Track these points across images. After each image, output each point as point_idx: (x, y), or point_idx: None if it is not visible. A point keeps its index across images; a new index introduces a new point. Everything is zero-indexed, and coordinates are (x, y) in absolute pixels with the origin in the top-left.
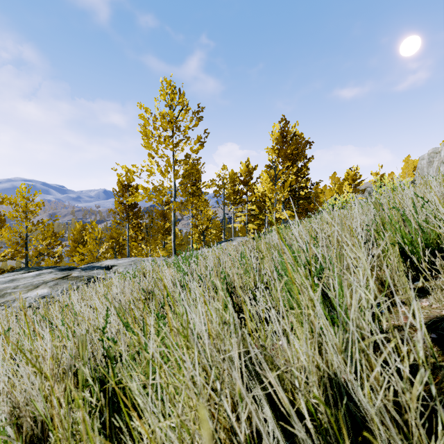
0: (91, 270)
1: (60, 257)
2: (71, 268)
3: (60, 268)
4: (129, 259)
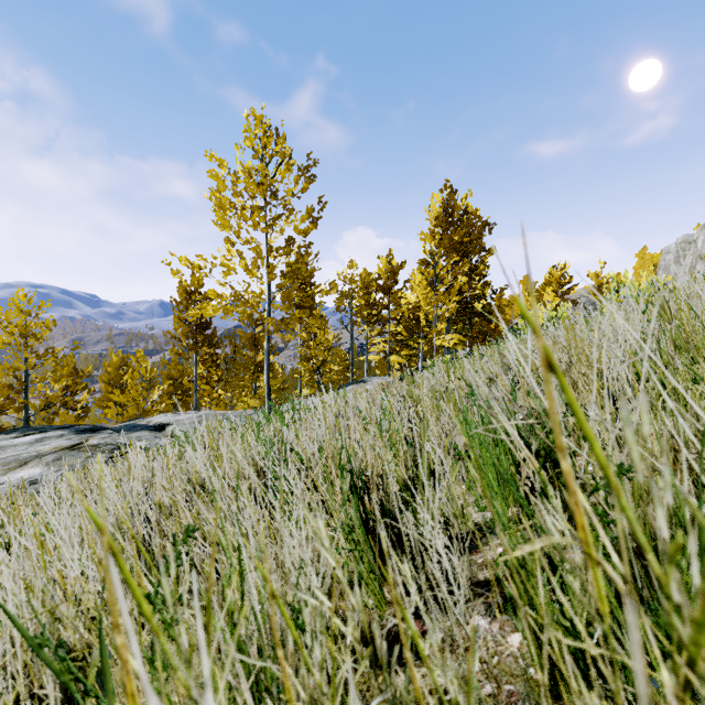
0: (130, 433)
1: (84, 410)
2: (96, 428)
3: (77, 428)
4: (195, 414)
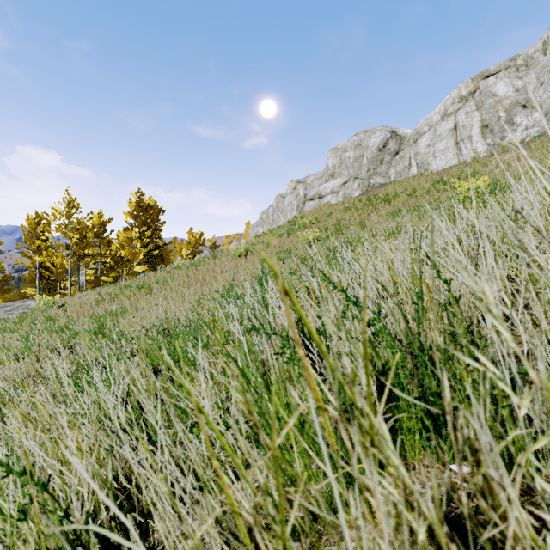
0: None
1: None
2: None
3: None
4: None
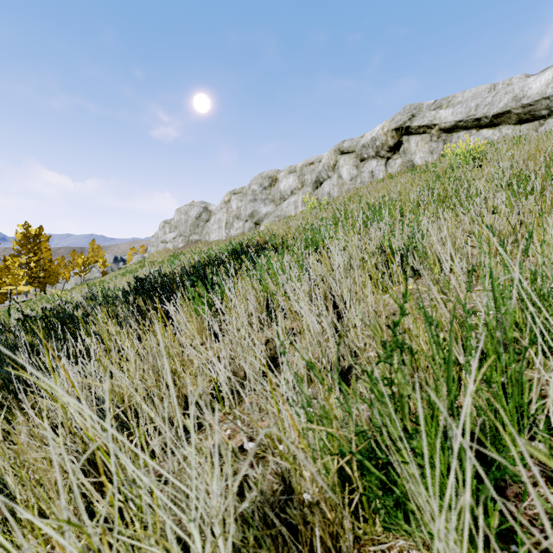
0: None
1: None
2: None
3: None
4: None
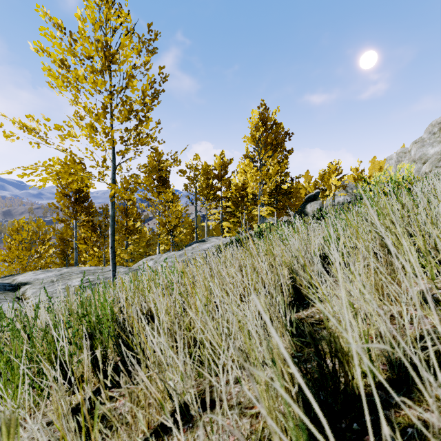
0: None
1: None
2: None
3: None
4: (57, 272)
